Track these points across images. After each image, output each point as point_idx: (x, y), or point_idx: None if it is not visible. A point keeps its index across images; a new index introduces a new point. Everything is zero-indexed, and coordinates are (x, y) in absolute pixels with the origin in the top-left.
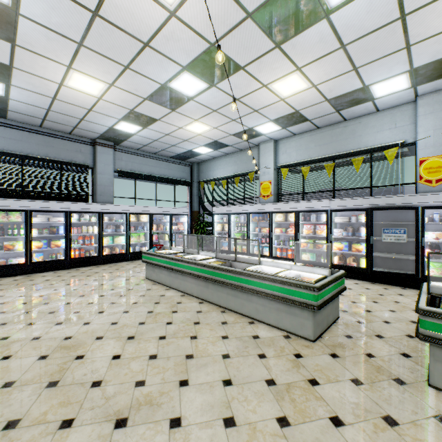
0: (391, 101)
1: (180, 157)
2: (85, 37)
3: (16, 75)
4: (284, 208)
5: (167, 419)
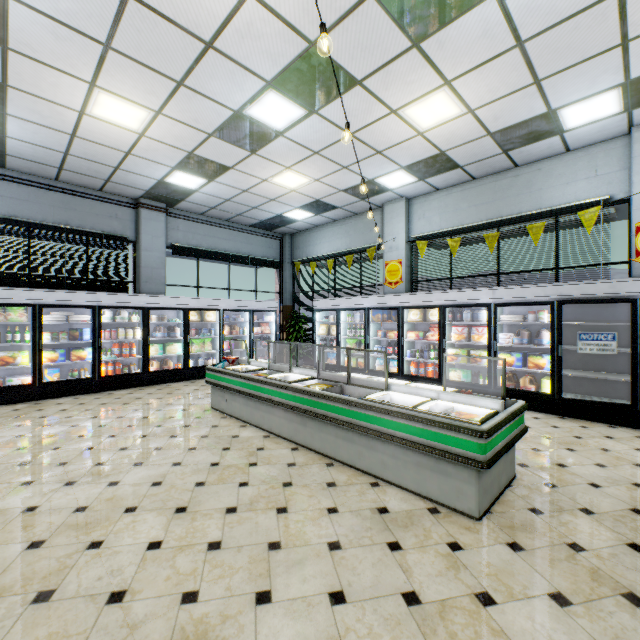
0: (589, 135)
1: (265, 225)
2: (113, 34)
3: (14, 99)
4: (421, 302)
5: None
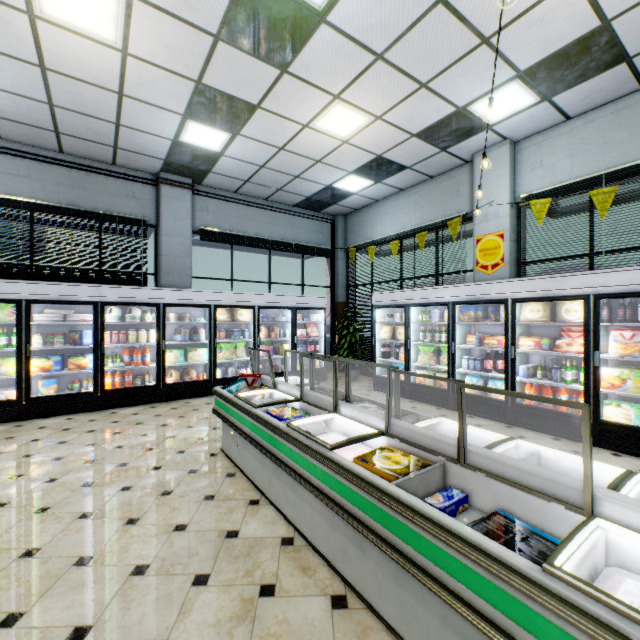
0: None
1: (312, 203)
2: None
3: None
4: (549, 290)
5: None
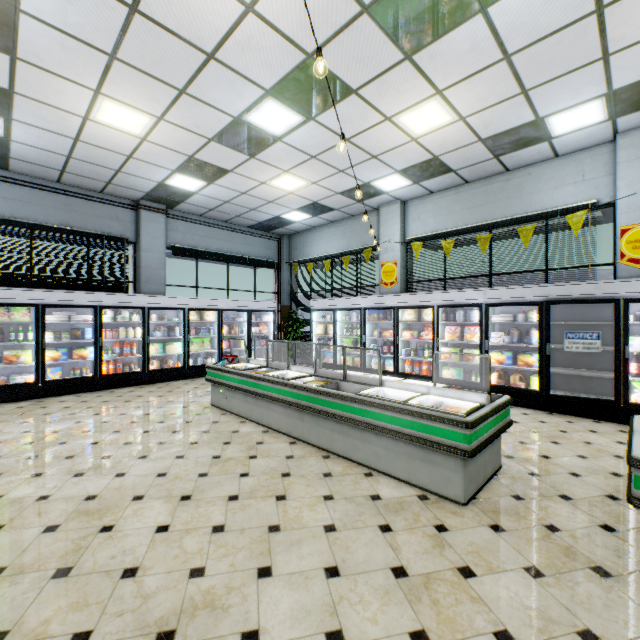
0: (577, 142)
1: (263, 226)
2: (119, 46)
3: (20, 105)
4: (416, 302)
5: (237, 633)
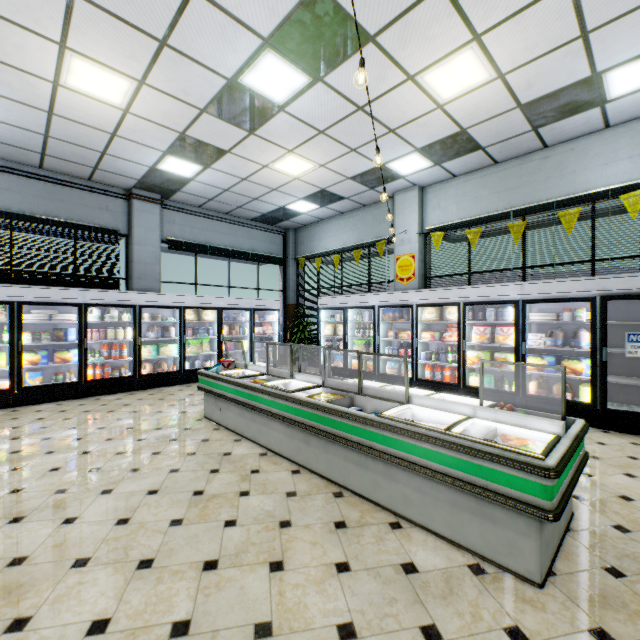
0: (635, 107)
1: (267, 219)
2: None
3: None
4: (438, 299)
5: None
